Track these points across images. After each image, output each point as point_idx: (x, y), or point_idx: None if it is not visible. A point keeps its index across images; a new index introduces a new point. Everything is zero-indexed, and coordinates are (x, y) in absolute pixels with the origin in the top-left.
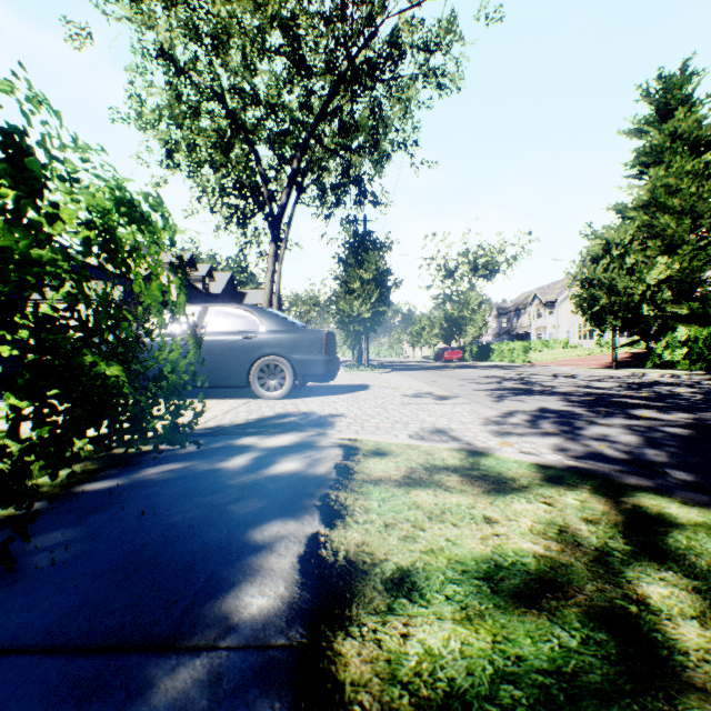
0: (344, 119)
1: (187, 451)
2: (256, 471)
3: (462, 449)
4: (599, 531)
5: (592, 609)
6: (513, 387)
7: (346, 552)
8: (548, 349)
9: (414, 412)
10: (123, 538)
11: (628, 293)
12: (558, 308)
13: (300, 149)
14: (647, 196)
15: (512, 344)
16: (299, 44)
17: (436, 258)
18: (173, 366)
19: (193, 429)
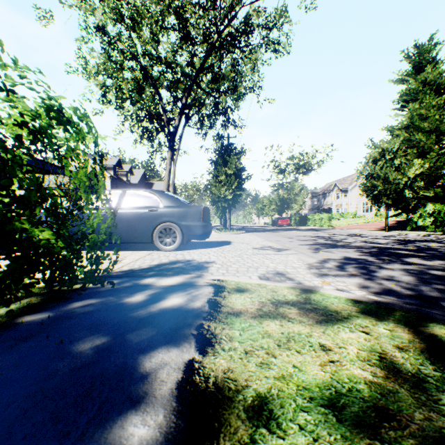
0: (215, 72)
1: (105, 289)
2: (151, 305)
3: (297, 287)
4: (411, 358)
5: (427, 441)
6: (324, 242)
7: (214, 379)
8: (343, 218)
9: (261, 260)
10: (41, 364)
11: (396, 183)
12: (349, 192)
13: (187, 91)
14: (407, 121)
15: (321, 215)
16: (186, 24)
17: (273, 161)
18: (93, 229)
19: (110, 273)
